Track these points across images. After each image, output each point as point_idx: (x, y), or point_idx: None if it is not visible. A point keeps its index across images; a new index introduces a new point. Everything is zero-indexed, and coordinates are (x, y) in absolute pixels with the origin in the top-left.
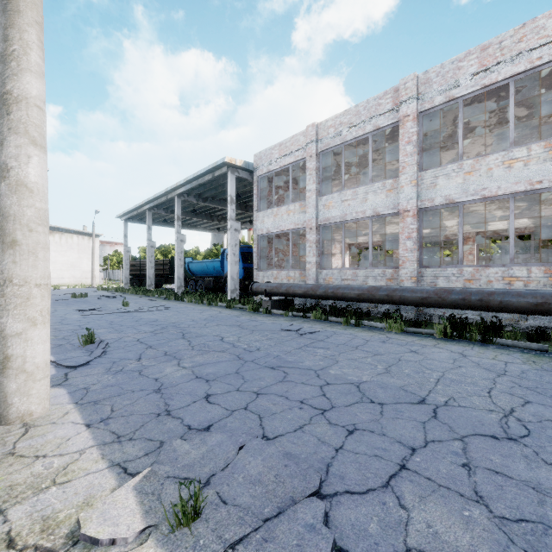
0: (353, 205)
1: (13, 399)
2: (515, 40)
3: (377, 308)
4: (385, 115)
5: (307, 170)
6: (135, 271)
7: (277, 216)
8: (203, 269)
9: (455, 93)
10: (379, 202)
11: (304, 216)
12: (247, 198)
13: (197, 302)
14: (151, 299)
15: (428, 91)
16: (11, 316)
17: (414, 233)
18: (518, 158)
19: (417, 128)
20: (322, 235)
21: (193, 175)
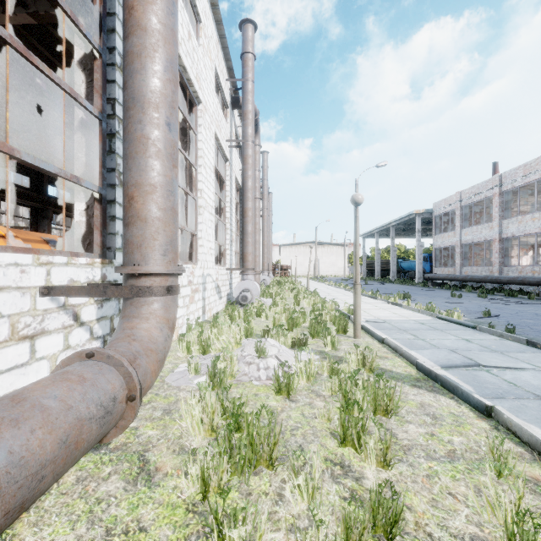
0: (476, 235)
1: None
2: (535, 164)
3: (486, 286)
4: (489, 191)
5: (455, 215)
6: (369, 267)
7: (443, 238)
8: (409, 266)
9: (515, 184)
10: (486, 233)
11: (455, 239)
12: None
13: (399, 283)
14: (377, 282)
15: (505, 182)
16: None
17: (498, 250)
18: (536, 217)
19: (501, 199)
20: (464, 249)
21: (399, 218)
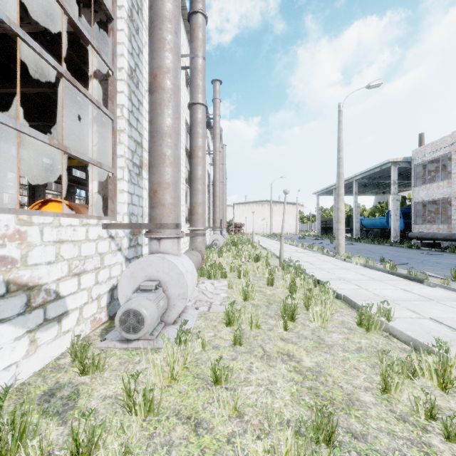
0: None
1: (340, 251)
2: None
3: None
4: None
5: (452, 160)
6: (322, 225)
7: (429, 189)
8: (372, 224)
9: None
10: None
11: (450, 190)
12: (408, 173)
13: (370, 242)
14: None
15: None
16: (340, 236)
17: None
18: None
19: None
20: None
21: (367, 169)
